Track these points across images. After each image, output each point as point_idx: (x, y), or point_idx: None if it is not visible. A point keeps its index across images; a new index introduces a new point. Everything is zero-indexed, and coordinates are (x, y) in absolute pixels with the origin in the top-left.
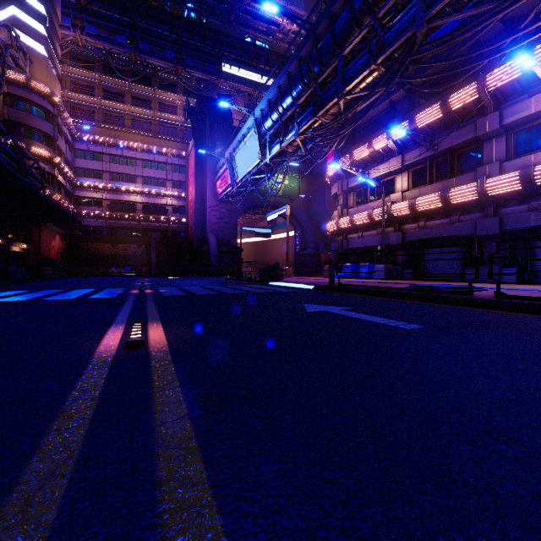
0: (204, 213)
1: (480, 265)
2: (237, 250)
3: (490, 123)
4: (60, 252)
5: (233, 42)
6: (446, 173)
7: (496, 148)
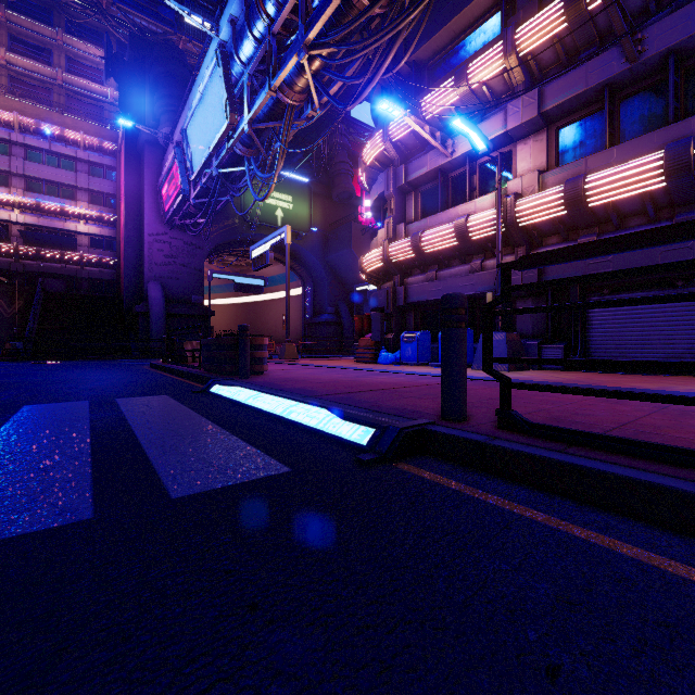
0: (141, 246)
1: None
2: (203, 313)
3: None
4: None
5: None
6: (650, 121)
7: None
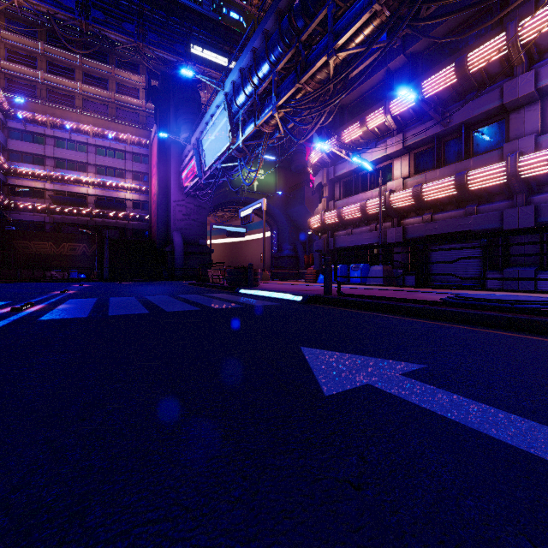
0: (168, 208)
1: (505, 267)
2: (206, 251)
3: (522, 86)
4: None
5: (204, 22)
6: (458, 155)
7: (527, 119)
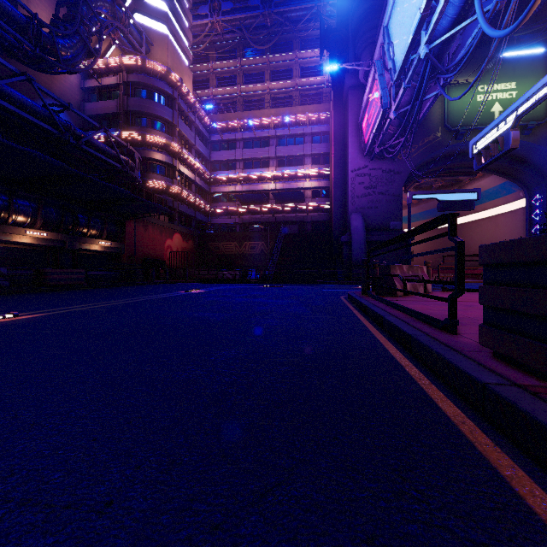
0: (345, 184)
1: None
2: None
3: None
4: (182, 253)
5: None
6: None
7: None
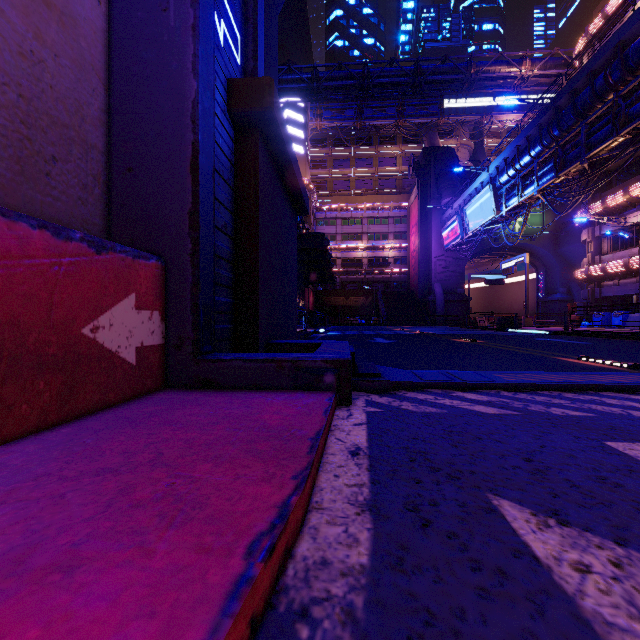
0: (428, 263)
1: None
2: (464, 299)
3: None
4: (312, 305)
5: None
6: None
7: None
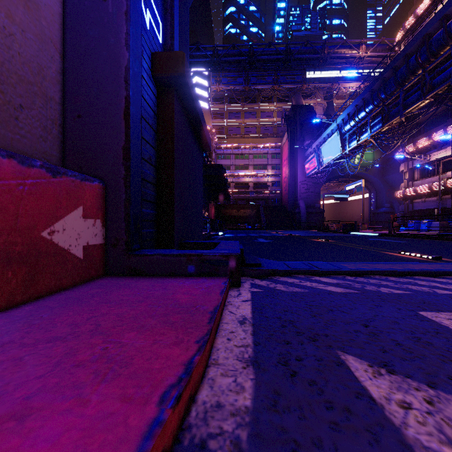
0: (295, 186)
1: None
2: (320, 211)
3: None
4: (213, 215)
5: None
6: None
7: None
